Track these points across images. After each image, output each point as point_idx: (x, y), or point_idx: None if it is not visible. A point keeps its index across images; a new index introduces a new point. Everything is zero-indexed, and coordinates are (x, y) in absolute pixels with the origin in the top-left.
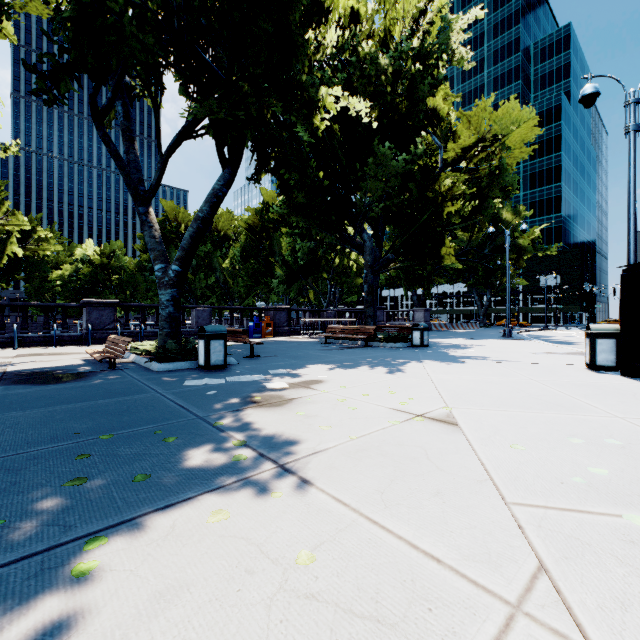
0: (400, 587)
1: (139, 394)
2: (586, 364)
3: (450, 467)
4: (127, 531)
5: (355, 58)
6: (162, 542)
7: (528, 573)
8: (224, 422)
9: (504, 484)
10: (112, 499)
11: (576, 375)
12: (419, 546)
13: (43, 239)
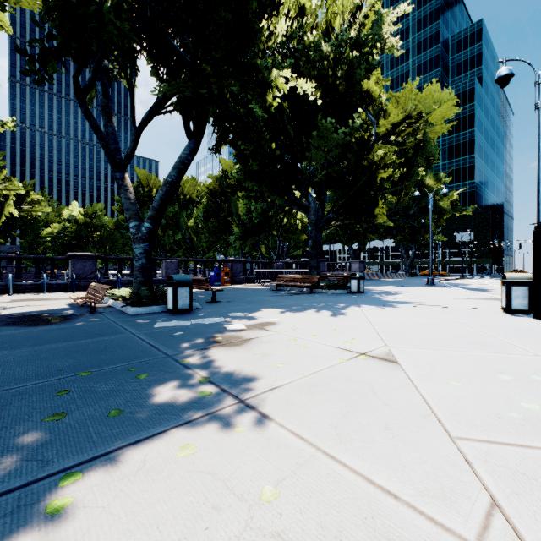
0: (362, 525)
1: (115, 335)
2: (502, 308)
3: (395, 402)
4: (101, 466)
5: (301, 46)
6: (133, 477)
7: (482, 510)
8: (190, 360)
9: (447, 419)
10: (88, 434)
11: (495, 318)
12: (375, 481)
13: (35, 202)
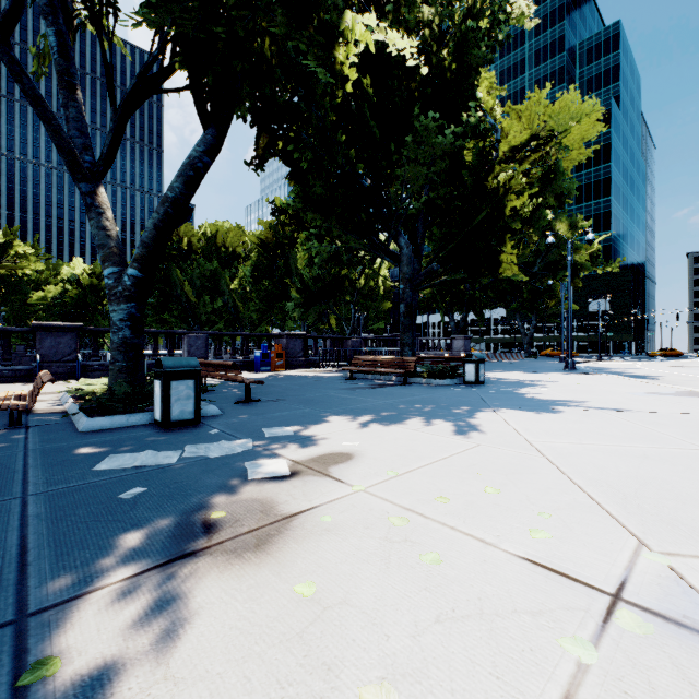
0: None
1: None
2: None
3: None
4: None
5: (390, 7)
6: None
7: None
8: (68, 654)
9: None
10: None
11: None
12: None
13: (21, 255)
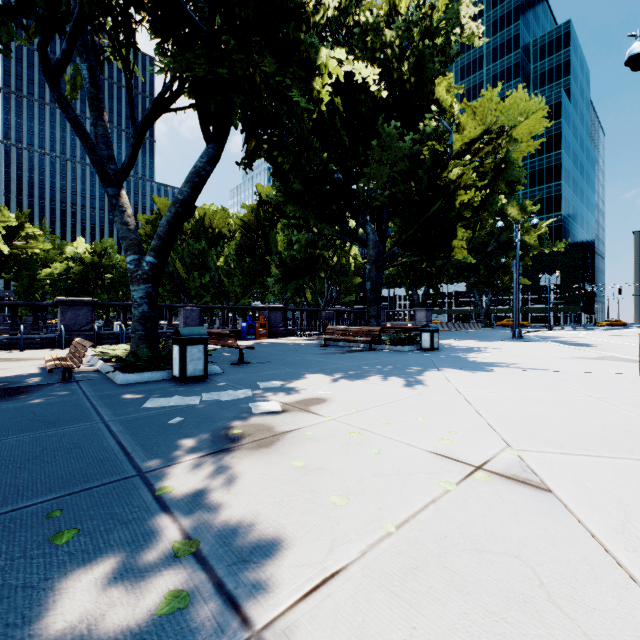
0: None
1: (74, 424)
2: None
3: (617, 638)
4: None
5: (358, 31)
6: None
7: None
8: (175, 485)
9: None
10: None
11: (639, 389)
12: None
13: (31, 236)
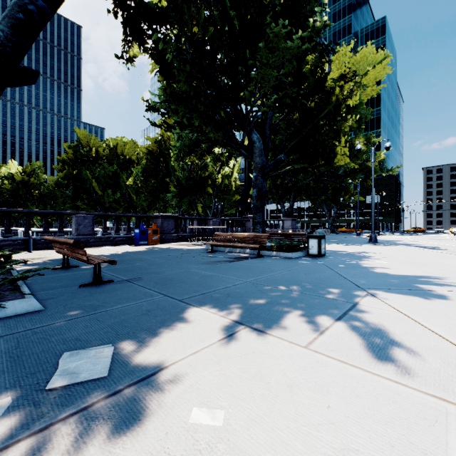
0: None
1: None
2: None
3: None
4: None
5: None
6: None
7: None
8: None
9: None
10: None
11: None
12: None
13: None
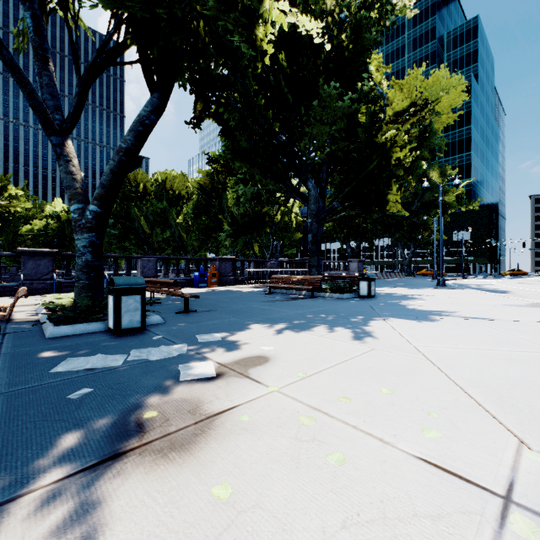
0: None
1: None
2: None
3: None
4: None
5: None
6: None
7: None
8: None
9: None
10: None
11: None
12: None
13: (13, 197)
